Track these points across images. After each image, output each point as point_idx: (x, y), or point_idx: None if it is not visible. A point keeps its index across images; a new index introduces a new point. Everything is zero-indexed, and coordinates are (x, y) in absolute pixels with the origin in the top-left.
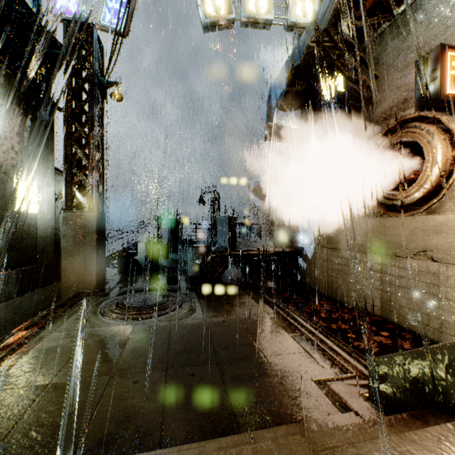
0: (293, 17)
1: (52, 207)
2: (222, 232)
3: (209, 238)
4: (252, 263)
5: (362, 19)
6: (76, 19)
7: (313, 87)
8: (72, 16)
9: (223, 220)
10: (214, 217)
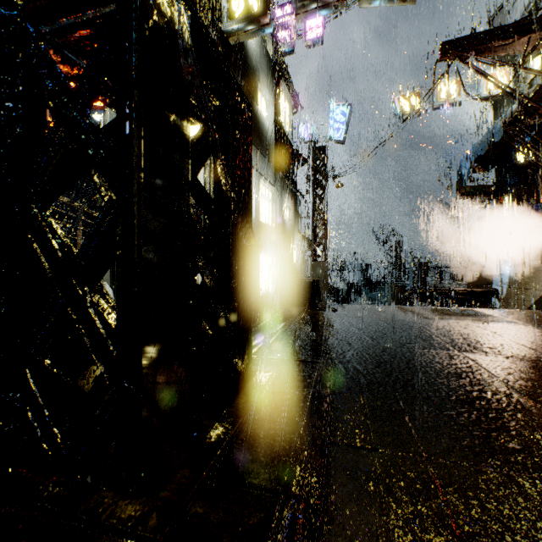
0: (484, 93)
1: (300, 259)
2: (414, 275)
3: (397, 281)
4: (443, 300)
5: (538, 118)
6: (313, 141)
7: (506, 150)
8: (311, 140)
9: (415, 265)
10: (398, 261)
